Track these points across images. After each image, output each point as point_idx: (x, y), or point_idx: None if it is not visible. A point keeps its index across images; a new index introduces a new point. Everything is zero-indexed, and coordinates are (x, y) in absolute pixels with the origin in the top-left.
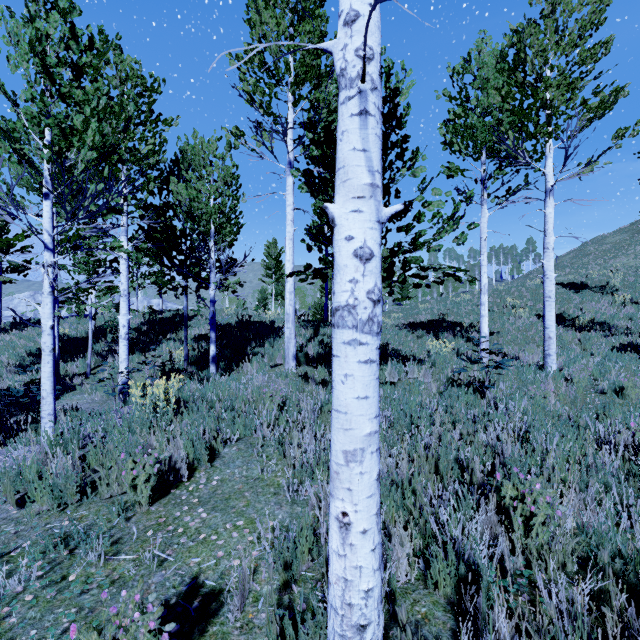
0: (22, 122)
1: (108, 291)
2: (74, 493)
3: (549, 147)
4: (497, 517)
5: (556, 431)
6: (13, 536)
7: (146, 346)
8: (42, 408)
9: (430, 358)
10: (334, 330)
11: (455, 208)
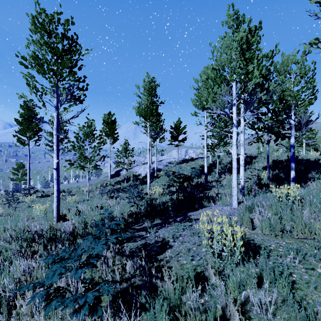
0: (233, 76)
1: (225, 145)
2: (279, 230)
3: None
4: None
5: None
6: (262, 240)
7: (238, 171)
8: (233, 191)
9: None
10: None
11: None
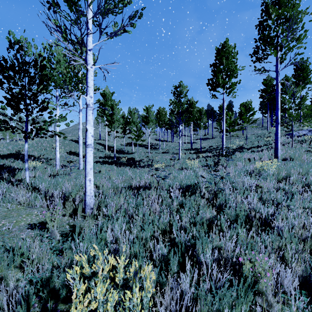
0: None
1: None
2: None
3: (81, 96)
4: (96, 189)
5: (97, 176)
6: None
7: None
8: None
9: (36, 168)
10: (87, 148)
11: (66, 114)
